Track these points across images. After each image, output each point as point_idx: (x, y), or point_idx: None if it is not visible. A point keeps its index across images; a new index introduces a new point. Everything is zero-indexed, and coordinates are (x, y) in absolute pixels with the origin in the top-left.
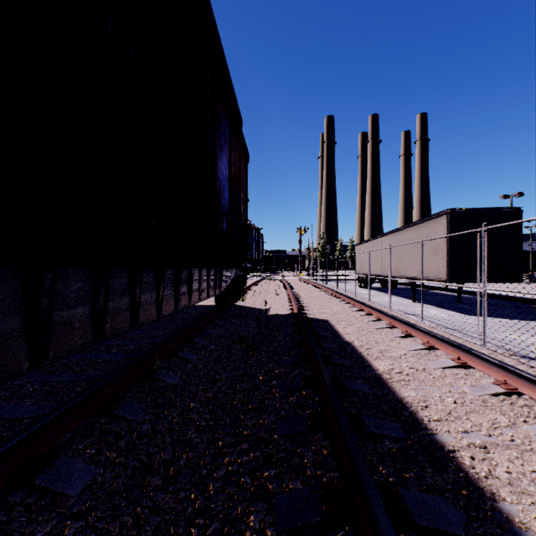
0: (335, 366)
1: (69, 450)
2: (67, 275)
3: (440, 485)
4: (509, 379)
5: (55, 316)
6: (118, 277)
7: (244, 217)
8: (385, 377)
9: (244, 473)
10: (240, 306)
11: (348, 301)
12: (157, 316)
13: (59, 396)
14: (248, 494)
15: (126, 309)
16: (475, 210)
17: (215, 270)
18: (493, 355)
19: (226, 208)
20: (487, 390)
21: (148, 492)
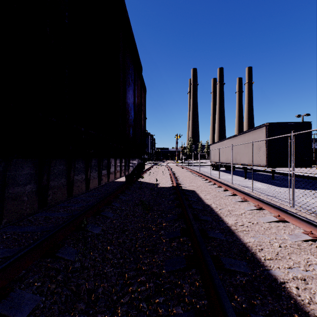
0: (201, 221)
1: (23, 283)
2: (17, 164)
3: (279, 310)
4: (313, 230)
5: (8, 193)
6: (57, 165)
7: (144, 127)
8: (233, 228)
9: (142, 299)
10: (141, 181)
11: (207, 179)
12: (86, 190)
13: (21, 242)
14: (144, 316)
15: (64, 186)
16: (283, 123)
17: (125, 159)
18: (299, 213)
19: (132, 121)
20: (299, 238)
21: (75, 315)
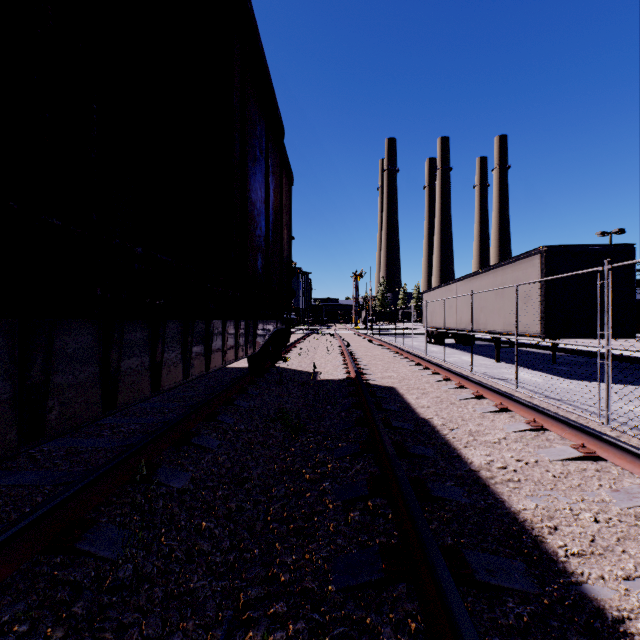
0: (411, 457)
1: None
2: None
3: None
4: None
5: None
6: (76, 335)
7: (287, 255)
8: (485, 475)
9: None
10: (282, 368)
11: (419, 362)
12: (151, 391)
13: (3, 512)
14: None
15: (93, 385)
16: (576, 248)
17: (247, 322)
18: (624, 439)
19: (262, 240)
20: (637, 499)
21: None
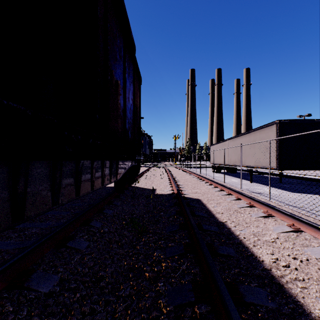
0: (220, 256)
1: None
2: None
3: None
4: None
5: None
6: None
7: (138, 123)
8: (276, 274)
9: None
10: (136, 187)
11: (211, 183)
12: (12, 222)
13: None
14: None
15: None
16: (296, 121)
17: (111, 162)
18: None
19: (121, 111)
20: None
21: None
